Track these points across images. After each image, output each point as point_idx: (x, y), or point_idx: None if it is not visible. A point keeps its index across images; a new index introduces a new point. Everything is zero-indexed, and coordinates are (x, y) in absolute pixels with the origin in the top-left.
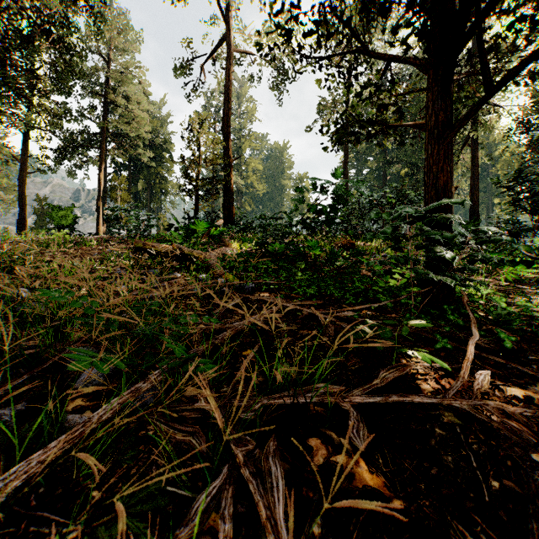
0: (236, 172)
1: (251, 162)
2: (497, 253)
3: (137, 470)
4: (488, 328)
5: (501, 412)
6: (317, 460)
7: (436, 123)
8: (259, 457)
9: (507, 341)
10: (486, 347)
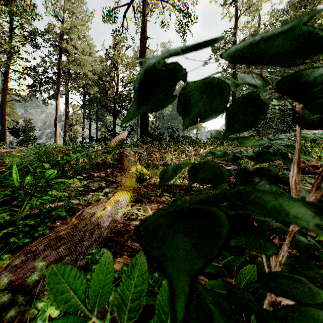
0: None
1: None
2: None
3: None
4: None
5: None
6: None
7: None
8: None
9: None
10: None
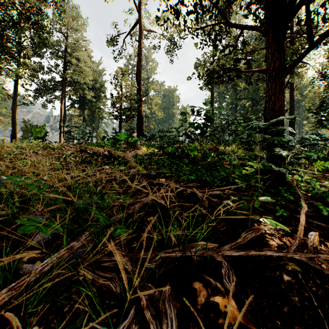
0: (144, 104)
1: (154, 99)
2: (312, 153)
3: (69, 308)
4: (309, 202)
5: (327, 262)
6: (200, 299)
7: (274, 68)
8: (158, 298)
9: (324, 211)
10: (309, 214)
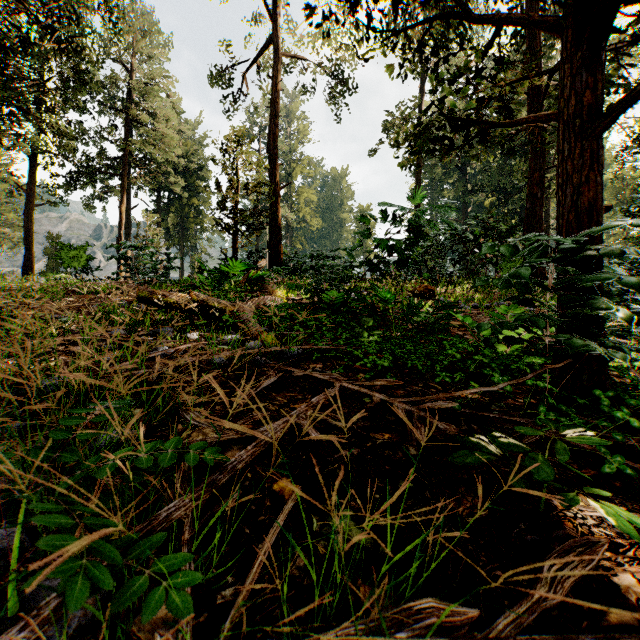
0: (285, 203)
1: (303, 192)
2: None
3: None
4: None
5: None
6: None
7: (578, 108)
8: None
9: None
10: None
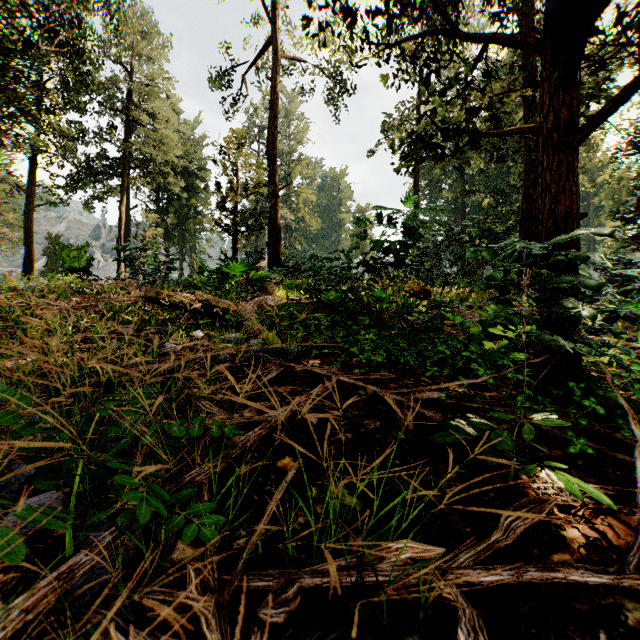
0: (284, 204)
1: (302, 193)
2: (633, 305)
3: None
4: (639, 419)
5: None
6: None
7: (555, 124)
8: None
9: None
10: None
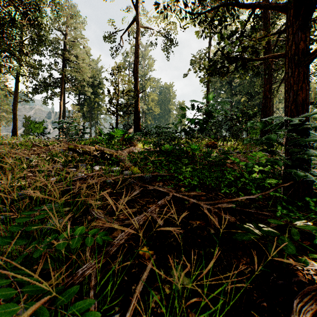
0: (142, 101)
1: (151, 95)
2: None
3: None
4: None
5: None
6: None
7: (296, 50)
8: None
9: None
10: None
